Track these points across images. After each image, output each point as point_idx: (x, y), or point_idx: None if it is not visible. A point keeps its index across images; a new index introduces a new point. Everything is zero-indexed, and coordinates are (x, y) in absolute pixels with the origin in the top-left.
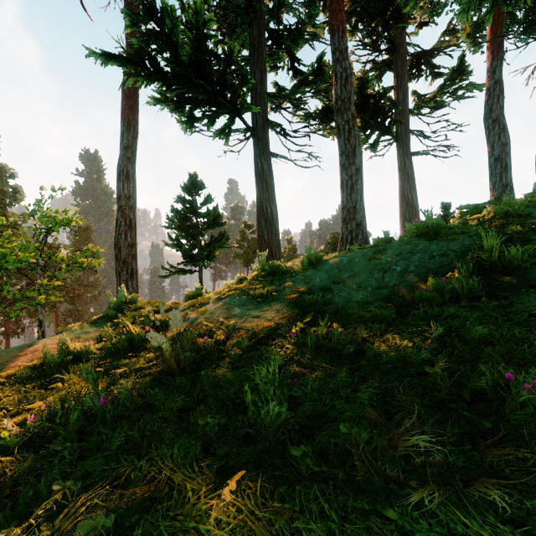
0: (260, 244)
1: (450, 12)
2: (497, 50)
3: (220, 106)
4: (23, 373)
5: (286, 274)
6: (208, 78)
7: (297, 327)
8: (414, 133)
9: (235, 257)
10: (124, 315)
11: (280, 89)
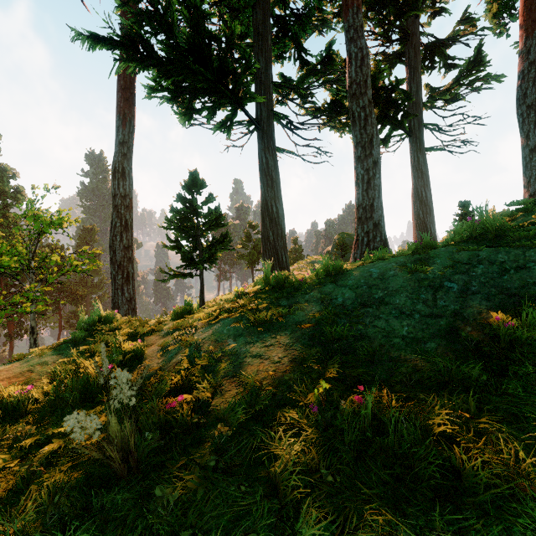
0: (265, 246)
1: None
2: (532, 27)
3: (221, 96)
4: None
5: (296, 289)
6: (208, 64)
7: (319, 387)
8: (428, 127)
9: (240, 258)
10: (94, 338)
11: (286, 80)
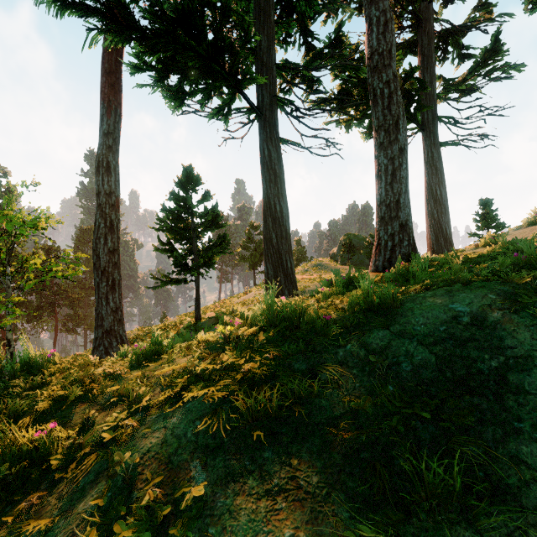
0: (267, 249)
1: None
2: None
3: (217, 78)
4: None
5: (319, 335)
6: (201, 38)
7: None
8: (443, 121)
9: (241, 260)
10: (2, 403)
11: (290, 66)
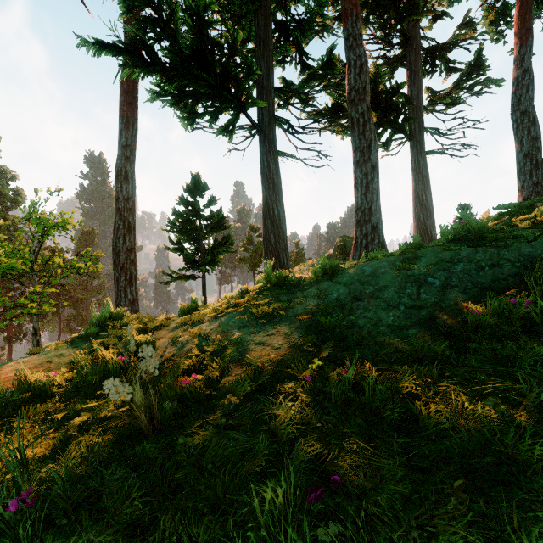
0: (267, 248)
1: None
2: (526, 36)
3: (224, 101)
4: None
5: (295, 286)
6: (211, 69)
7: (313, 365)
8: (429, 131)
9: (241, 261)
10: (106, 333)
11: (287, 84)
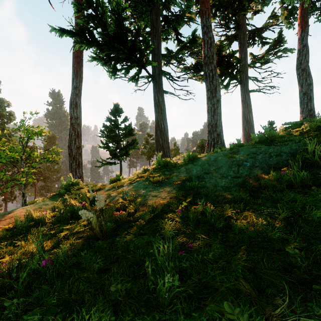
0: (157, 146)
1: (275, 3)
2: (305, 26)
3: (132, 62)
4: (1, 233)
5: (173, 167)
6: (125, 44)
7: (182, 205)
8: (251, 78)
9: (142, 154)
10: (70, 193)
11: (169, 51)
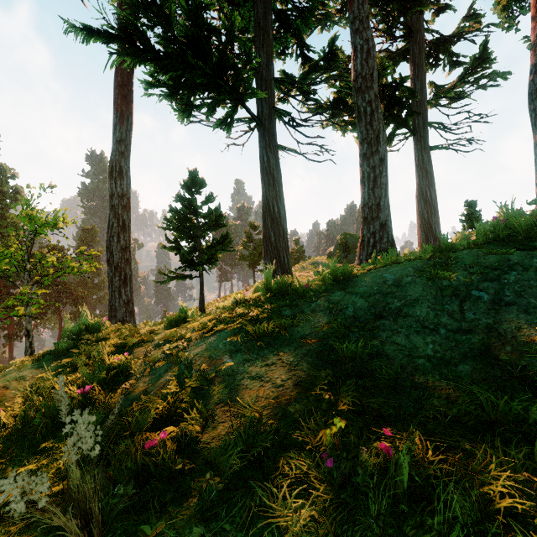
0: (266, 247)
1: None
2: None
3: (221, 92)
4: None
5: (300, 296)
6: (207, 58)
7: (333, 426)
8: (433, 126)
9: (241, 259)
10: (79, 350)
11: (288, 77)
